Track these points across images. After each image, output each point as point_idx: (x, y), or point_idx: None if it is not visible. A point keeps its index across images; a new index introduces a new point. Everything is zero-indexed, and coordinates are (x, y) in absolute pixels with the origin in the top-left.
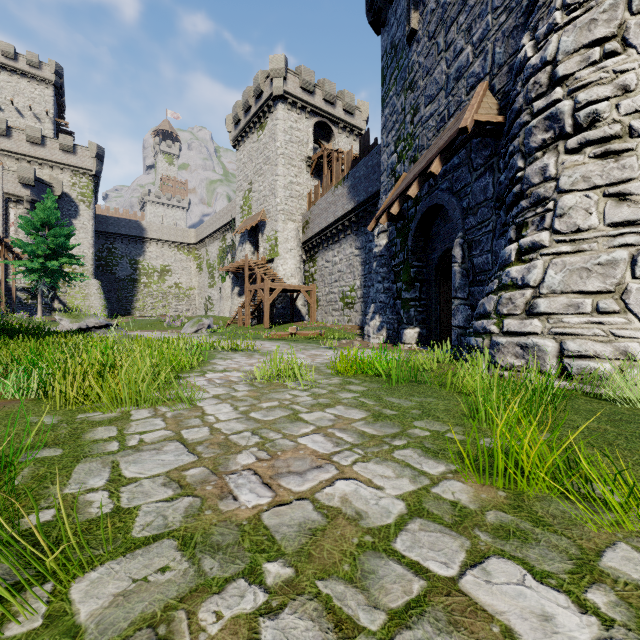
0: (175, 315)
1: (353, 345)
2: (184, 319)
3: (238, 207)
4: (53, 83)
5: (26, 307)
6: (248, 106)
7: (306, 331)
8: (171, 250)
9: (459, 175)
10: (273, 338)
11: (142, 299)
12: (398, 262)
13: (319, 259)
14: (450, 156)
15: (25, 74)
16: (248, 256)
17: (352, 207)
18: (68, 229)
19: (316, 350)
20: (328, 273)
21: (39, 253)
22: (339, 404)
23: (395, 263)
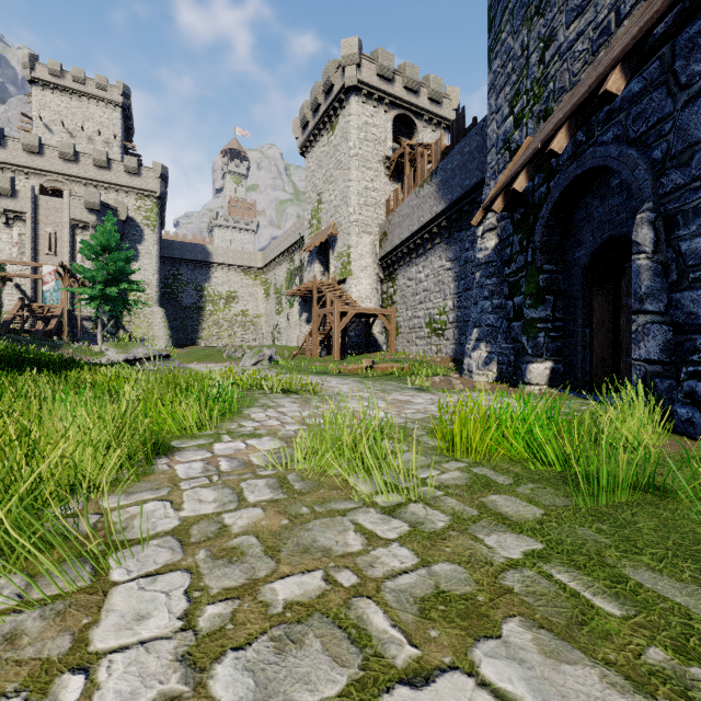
0: (241, 345)
1: (452, 385)
2: (246, 349)
3: (306, 222)
4: (121, 105)
5: (92, 337)
6: (317, 104)
7: (385, 364)
8: (237, 275)
9: (643, 108)
10: (343, 373)
11: (208, 328)
12: (516, 268)
13: (400, 277)
14: (639, 65)
15: (94, 98)
16: (317, 277)
17: (442, 208)
18: (128, 253)
19: (401, 393)
20: (411, 293)
21: (99, 279)
22: (505, 606)
23: (510, 270)
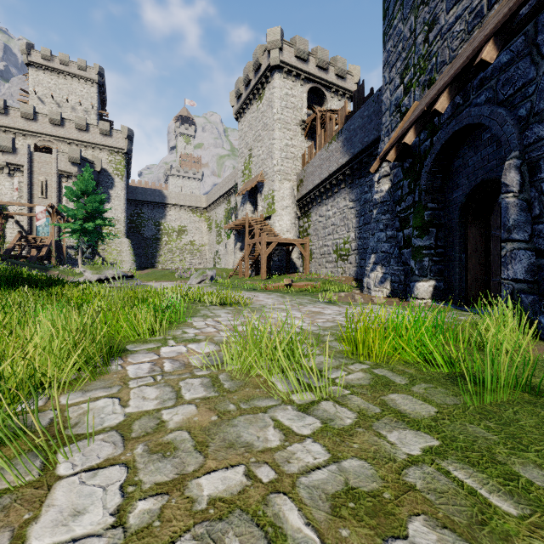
0: (190, 268)
1: (355, 299)
2: (193, 271)
3: (240, 172)
4: (97, 82)
5: (74, 261)
6: (248, 80)
7: (301, 283)
8: (187, 213)
9: (510, 75)
10: (268, 289)
11: (164, 254)
12: (405, 206)
13: (313, 214)
14: (508, 39)
15: (76, 77)
16: (248, 215)
17: (346, 160)
18: (101, 196)
19: (314, 305)
20: (321, 227)
21: (79, 217)
22: (410, 504)
23: (401, 208)
